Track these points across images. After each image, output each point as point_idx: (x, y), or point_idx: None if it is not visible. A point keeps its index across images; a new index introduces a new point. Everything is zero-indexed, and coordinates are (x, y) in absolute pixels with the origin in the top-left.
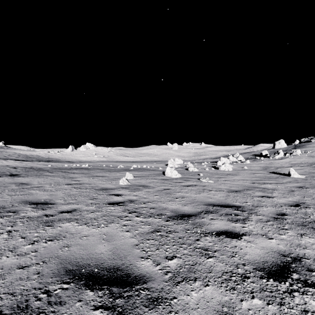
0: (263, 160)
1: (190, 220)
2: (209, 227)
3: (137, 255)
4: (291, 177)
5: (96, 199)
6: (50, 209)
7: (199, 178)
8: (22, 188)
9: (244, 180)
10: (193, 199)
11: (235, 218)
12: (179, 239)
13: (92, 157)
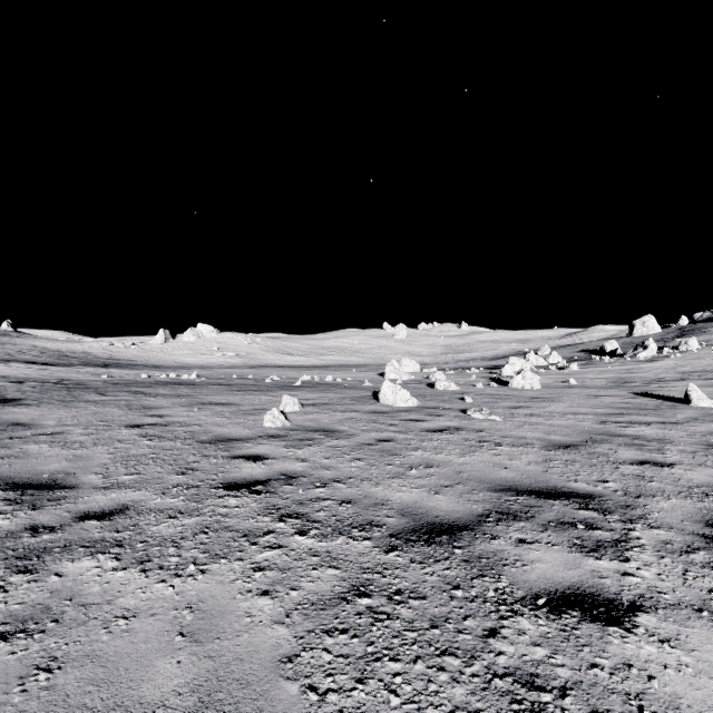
0: (609, 364)
1: (459, 547)
2: (520, 573)
3: (286, 712)
4: (693, 406)
5: (195, 470)
6: (55, 508)
7: (463, 410)
8: (8, 438)
9: (578, 415)
10: (456, 470)
11: (590, 538)
12: (432, 632)
13: (210, 357)
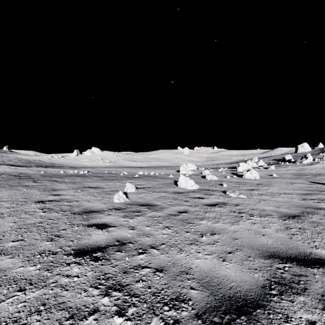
0: (289, 166)
1: None
2: None
3: None
4: None
5: (60, 237)
6: None
7: (223, 191)
8: None
9: (287, 195)
10: (232, 237)
11: None
12: None
13: (97, 162)
